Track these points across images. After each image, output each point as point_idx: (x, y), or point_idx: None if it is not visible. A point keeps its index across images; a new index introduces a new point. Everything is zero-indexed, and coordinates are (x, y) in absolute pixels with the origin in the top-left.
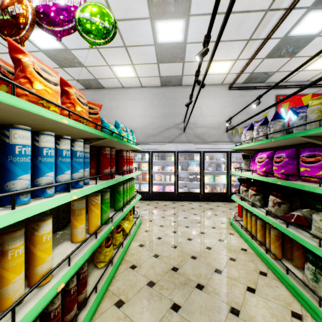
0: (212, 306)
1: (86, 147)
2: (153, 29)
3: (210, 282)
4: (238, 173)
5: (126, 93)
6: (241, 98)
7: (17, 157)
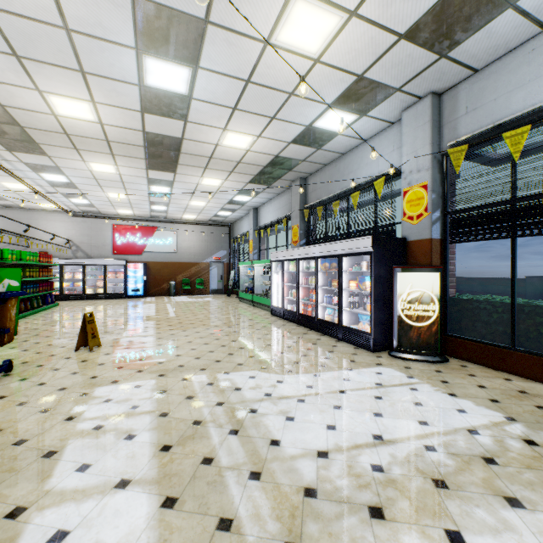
0: None
1: None
2: None
3: None
4: None
5: None
6: (84, 224)
7: None
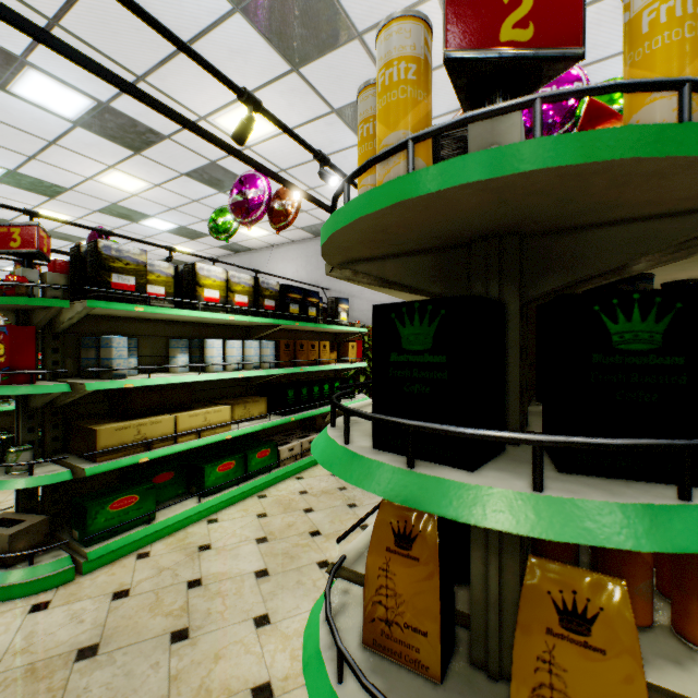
0: None
1: None
2: None
3: None
4: None
5: None
6: None
7: None
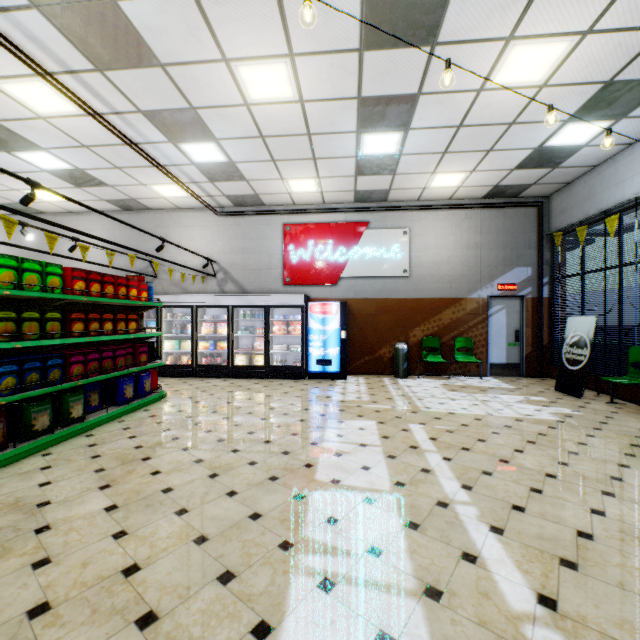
0: None
1: None
2: (21, 159)
3: None
4: None
5: (76, 221)
6: (236, 228)
7: None
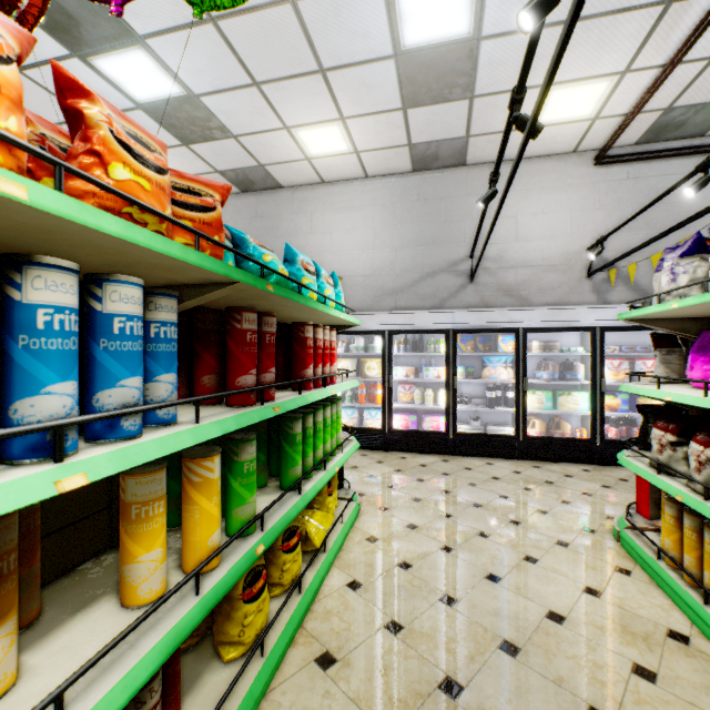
0: None
1: (164, 305)
2: (391, 9)
3: None
4: (645, 389)
5: (329, 196)
6: (633, 184)
7: None
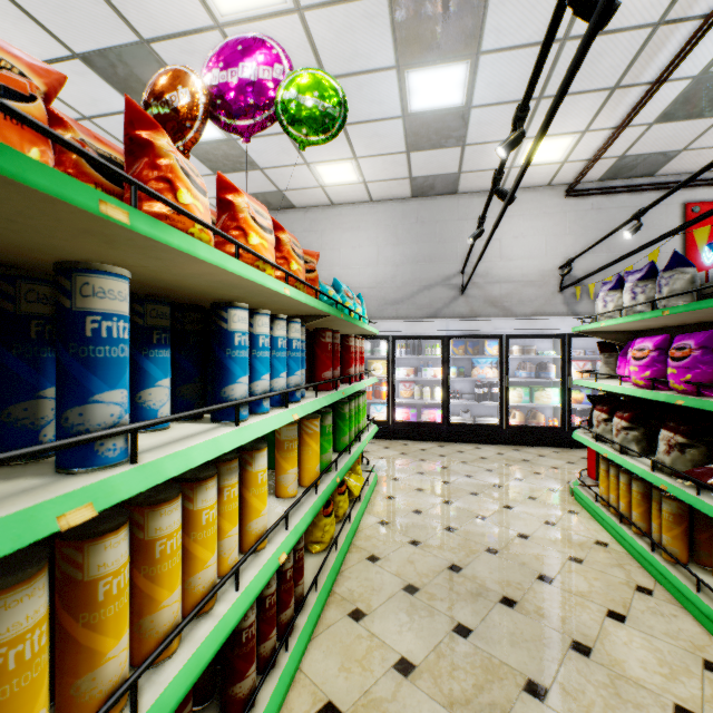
0: (535, 635)
1: (301, 331)
2: (402, 87)
3: (529, 596)
4: (588, 382)
5: (337, 217)
6: (596, 214)
7: (236, 350)
